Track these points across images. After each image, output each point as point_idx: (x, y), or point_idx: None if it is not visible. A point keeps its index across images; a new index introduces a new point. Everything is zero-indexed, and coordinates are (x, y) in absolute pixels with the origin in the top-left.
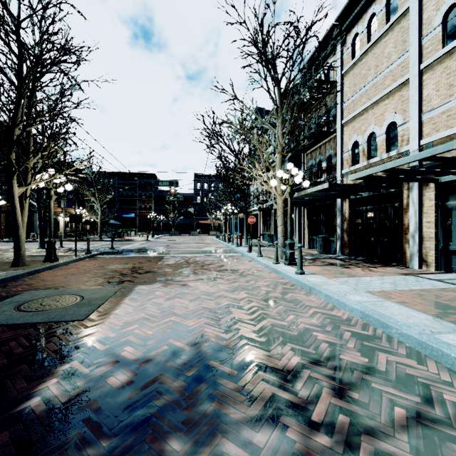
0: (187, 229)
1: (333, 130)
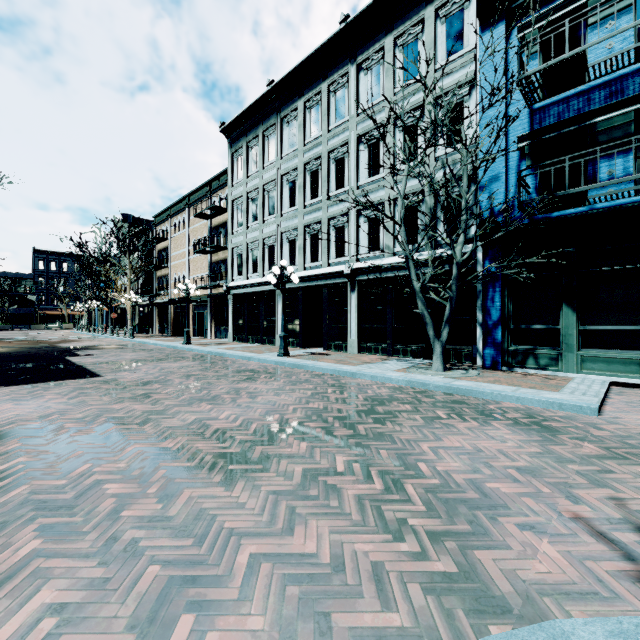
0: (22, 321)
1: (168, 265)
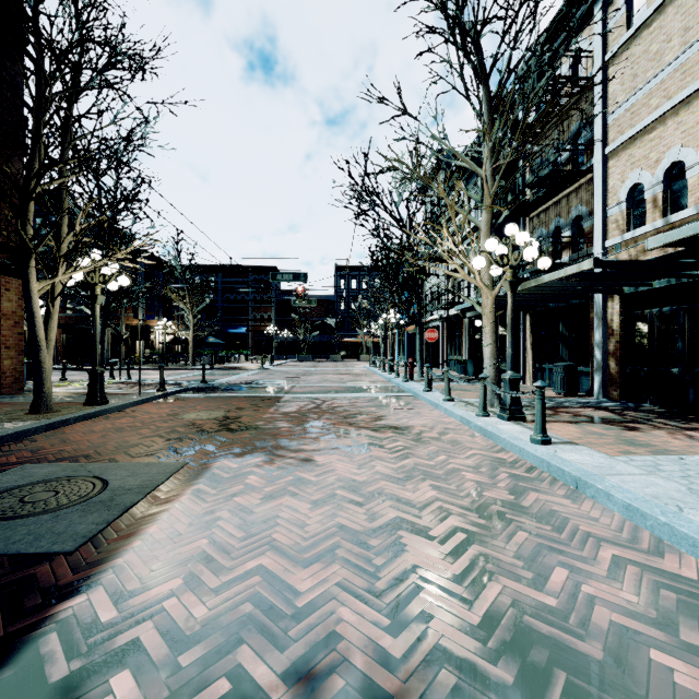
0: (325, 351)
1: (585, 169)
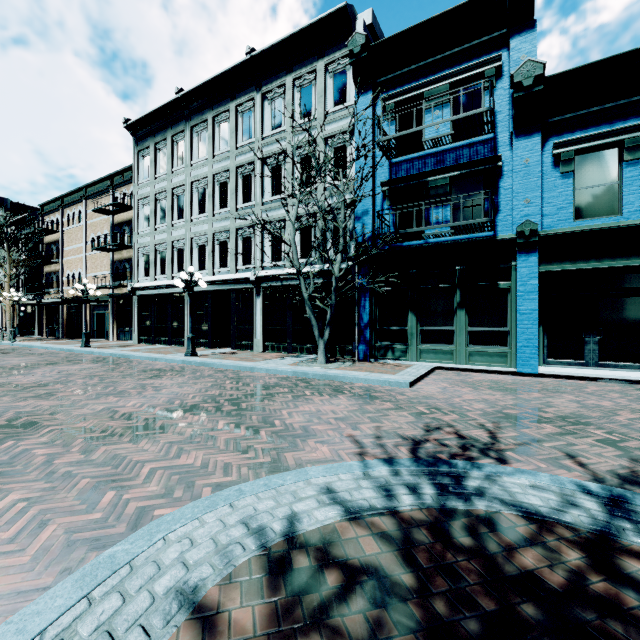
0: None
1: (59, 261)
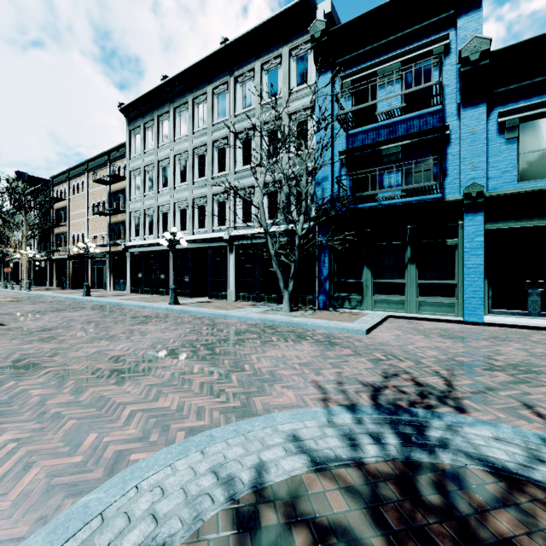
0: None
1: (66, 224)
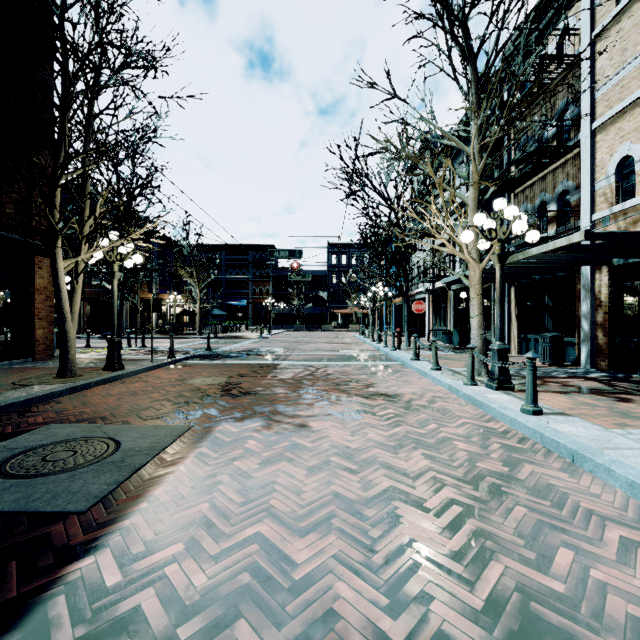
0: (318, 321)
1: (571, 144)
